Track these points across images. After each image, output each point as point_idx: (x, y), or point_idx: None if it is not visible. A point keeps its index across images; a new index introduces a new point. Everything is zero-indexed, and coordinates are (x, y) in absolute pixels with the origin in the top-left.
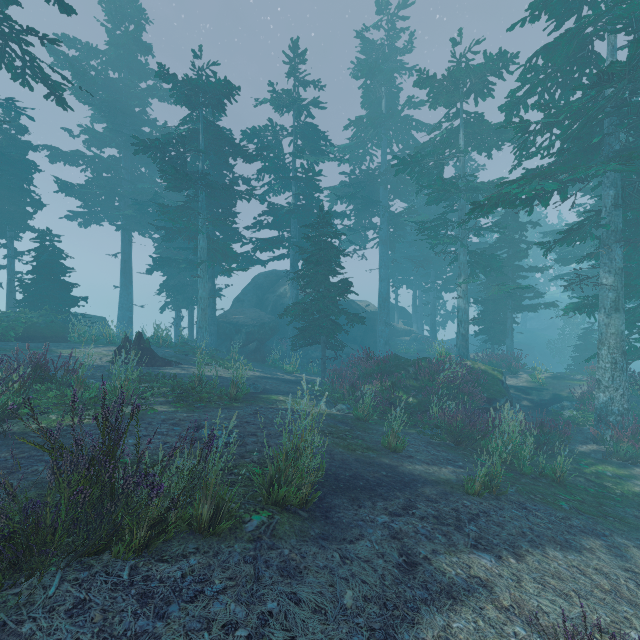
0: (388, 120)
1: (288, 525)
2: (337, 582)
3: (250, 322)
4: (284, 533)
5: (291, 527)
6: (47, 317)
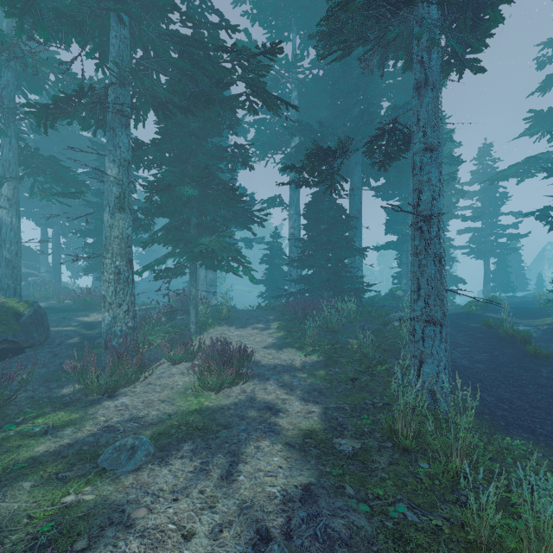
0: None
1: None
2: None
3: None
4: None
5: None
6: None
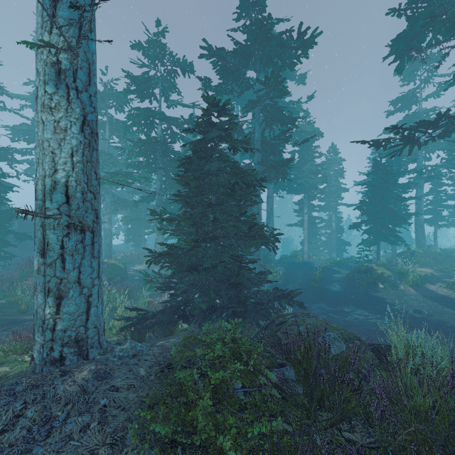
0: None
1: None
2: None
3: None
4: None
5: None
6: None
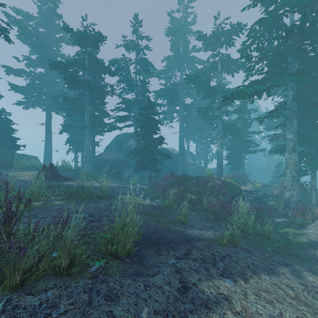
0: (183, 58)
1: (116, 267)
2: (139, 302)
3: (113, 158)
4: (112, 272)
5: (117, 268)
6: (2, 155)
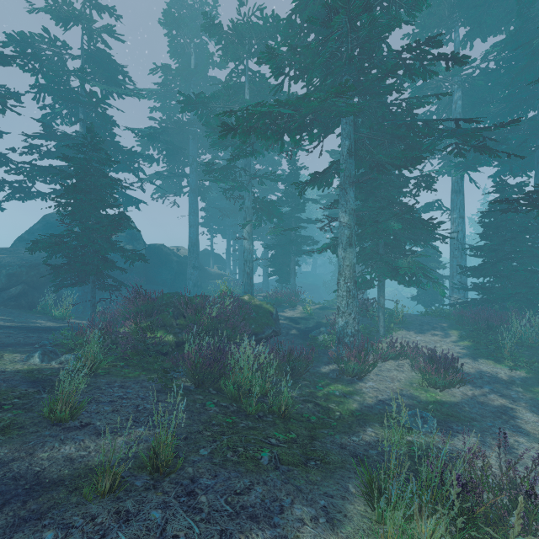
0: (198, 78)
1: None
2: None
3: (17, 262)
4: None
5: None
6: None
